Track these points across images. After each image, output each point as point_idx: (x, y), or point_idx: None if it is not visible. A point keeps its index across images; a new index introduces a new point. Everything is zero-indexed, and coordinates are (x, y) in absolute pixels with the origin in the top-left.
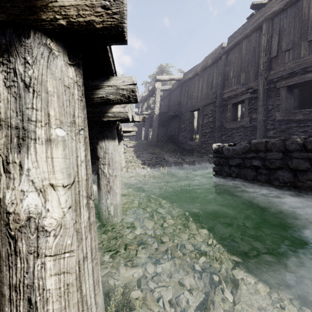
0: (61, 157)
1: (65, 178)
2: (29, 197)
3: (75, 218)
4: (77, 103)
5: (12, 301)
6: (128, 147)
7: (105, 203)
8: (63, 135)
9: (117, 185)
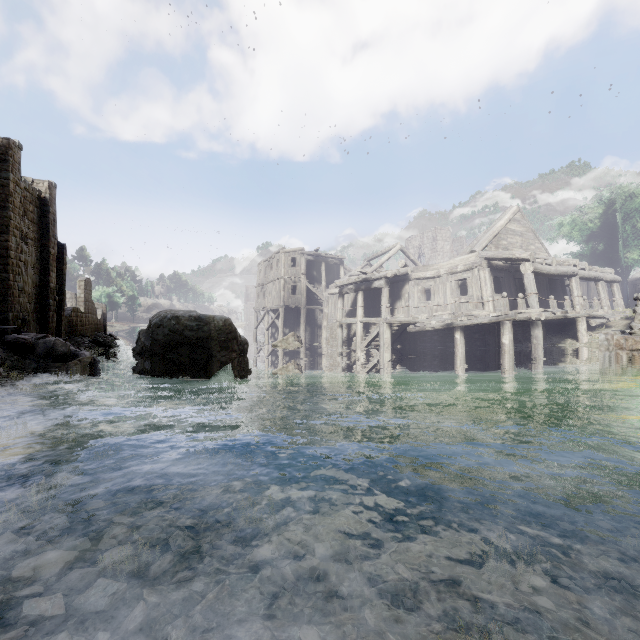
0: (507, 336)
1: (508, 339)
2: (504, 340)
3: (509, 344)
4: (510, 329)
5: (502, 351)
6: (623, 319)
7: (533, 355)
8: (508, 334)
9: (539, 348)
